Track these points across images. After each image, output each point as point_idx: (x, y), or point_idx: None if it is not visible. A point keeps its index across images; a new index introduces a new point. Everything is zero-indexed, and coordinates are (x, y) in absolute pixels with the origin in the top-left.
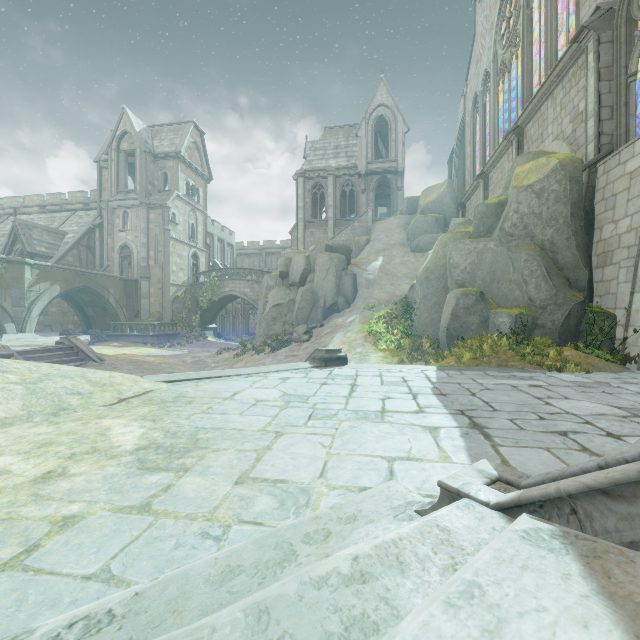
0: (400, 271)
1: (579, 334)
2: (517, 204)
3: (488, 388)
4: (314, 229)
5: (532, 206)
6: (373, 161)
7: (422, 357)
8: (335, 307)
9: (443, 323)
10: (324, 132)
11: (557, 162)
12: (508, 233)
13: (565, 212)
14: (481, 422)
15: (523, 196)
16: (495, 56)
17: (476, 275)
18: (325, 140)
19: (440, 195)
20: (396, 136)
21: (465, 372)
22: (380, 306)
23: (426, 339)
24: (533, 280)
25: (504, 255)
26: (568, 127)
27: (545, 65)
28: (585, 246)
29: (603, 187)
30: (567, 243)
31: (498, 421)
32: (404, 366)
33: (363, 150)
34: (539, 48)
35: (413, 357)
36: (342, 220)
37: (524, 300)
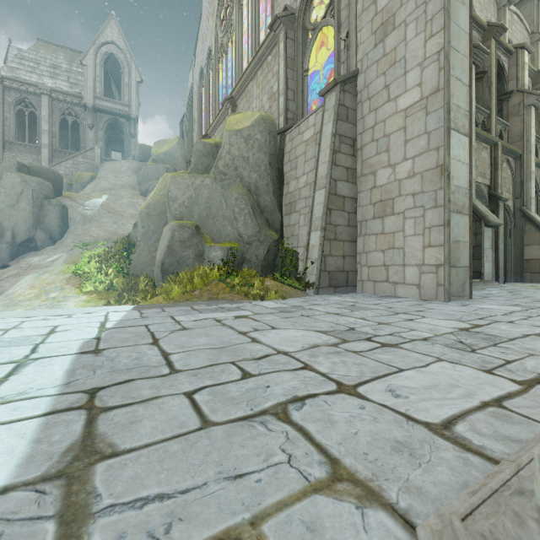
0: (126, 211)
1: (275, 268)
2: (229, 145)
3: (185, 327)
4: (19, 153)
5: (241, 150)
6: (102, 97)
7: (133, 297)
8: (32, 243)
9: (158, 258)
10: (37, 43)
11: (260, 115)
12: (222, 172)
13: (266, 161)
14: (112, 429)
15: (234, 139)
16: (216, 38)
17: (194, 210)
18: (38, 52)
19: (171, 149)
20: (129, 81)
21: (168, 309)
22: (97, 244)
23: (145, 278)
24: (242, 217)
25: (218, 192)
26: (267, 103)
27: (251, 51)
28: (279, 195)
29: (289, 151)
30: (267, 188)
31: (162, 408)
32: (85, 308)
33: (90, 81)
34: (247, 38)
35: (122, 298)
36: (62, 152)
37: (235, 236)
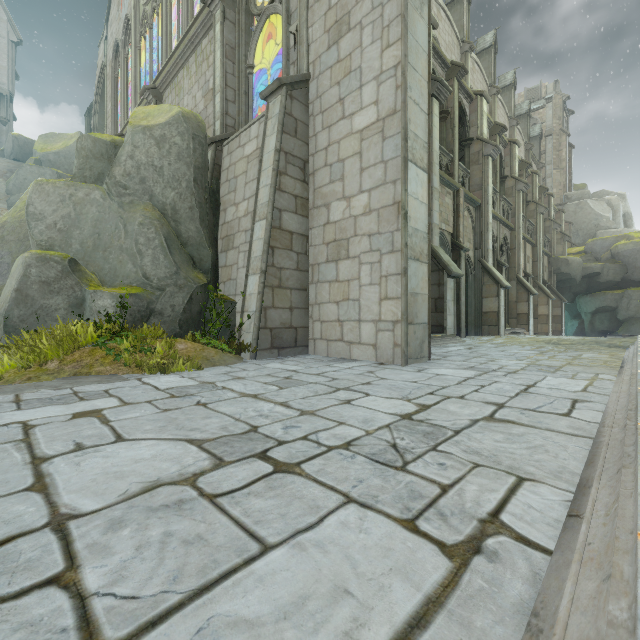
0: None
1: (203, 323)
2: (133, 147)
3: None
4: None
5: (151, 155)
6: None
7: None
8: None
9: (0, 308)
10: None
11: (180, 110)
12: (120, 183)
13: (189, 175)
14: None
15: (141, 138)
16: (137, 4)
17: (72, 236)
18: None
19: (68, 148)
20: None
21: None
22: None
23: None
24: (150, 251)
25: (114, 212)
26: (201, 102)
27: (182, 30)
28: (211, 225)
29: (228, 168)
30: (191, 214)
31: None
32: None
33: None
34: (178, 12)
35: None
36: None
37: (138, 277)
